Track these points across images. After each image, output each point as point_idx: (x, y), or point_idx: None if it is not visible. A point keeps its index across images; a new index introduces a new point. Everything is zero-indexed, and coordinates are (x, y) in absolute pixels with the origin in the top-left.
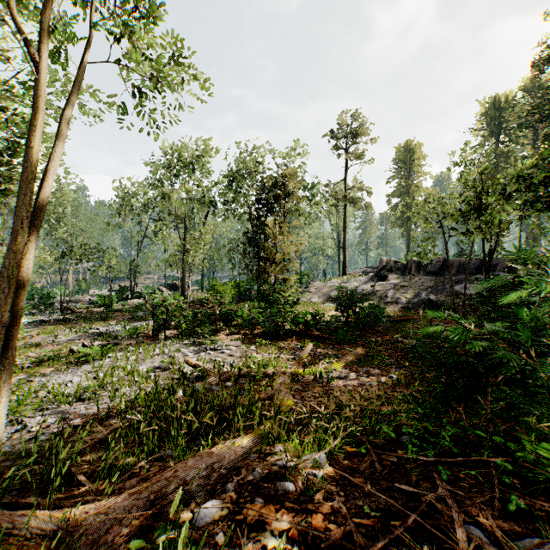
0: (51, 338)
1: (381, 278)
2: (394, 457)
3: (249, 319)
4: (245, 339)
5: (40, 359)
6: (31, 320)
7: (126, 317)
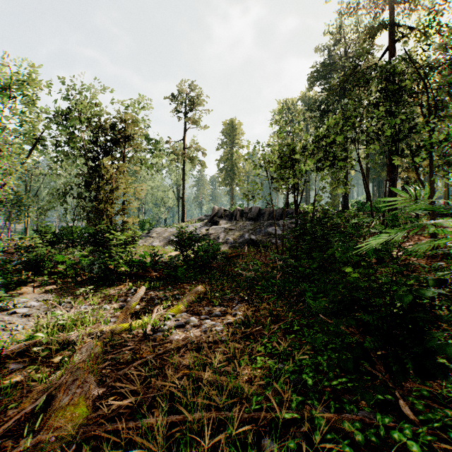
0: None
1: (214, 223)
2: None
3: (72, 264)
4: (62, 289)
5: None
6: None
7: None
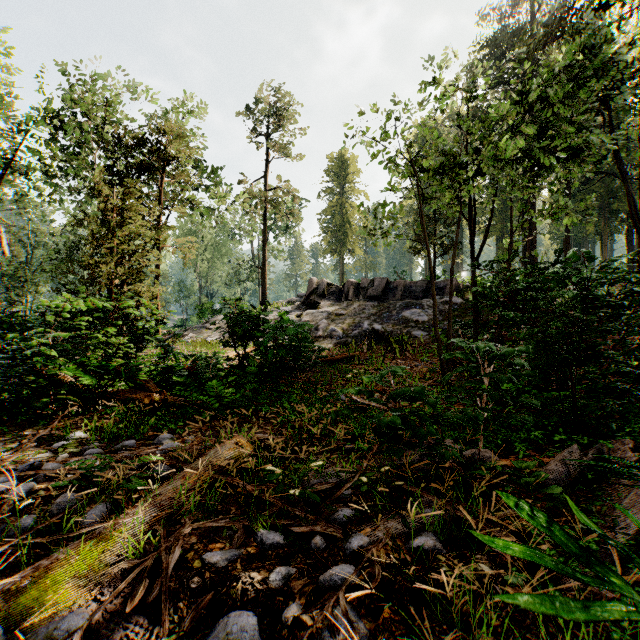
0: None
1: (311, 305)
2: None
3: None
4: None
5: None
6: None
7: None
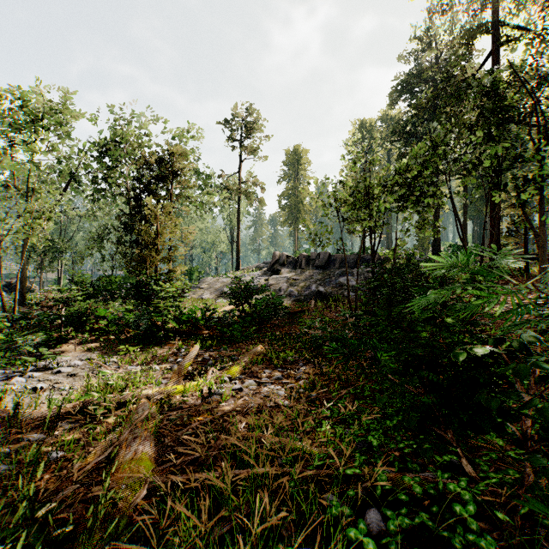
0: None
1: (275, 272)
2: None
3: (115, 320)
4: (105, 347)
5: None
6: None
7: None
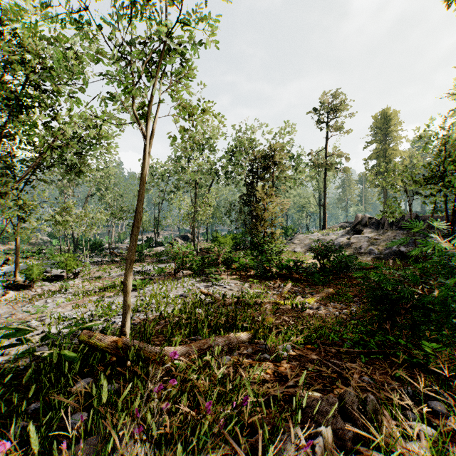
0: (107, 273)
1: (357, 231)
2: (333, 349)
3: (244, 264)
4: (241, 278)
5: (104, 287)
6: (91, 261)
7: (154, 260)
